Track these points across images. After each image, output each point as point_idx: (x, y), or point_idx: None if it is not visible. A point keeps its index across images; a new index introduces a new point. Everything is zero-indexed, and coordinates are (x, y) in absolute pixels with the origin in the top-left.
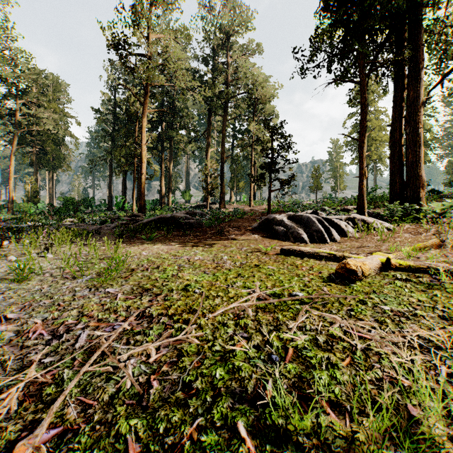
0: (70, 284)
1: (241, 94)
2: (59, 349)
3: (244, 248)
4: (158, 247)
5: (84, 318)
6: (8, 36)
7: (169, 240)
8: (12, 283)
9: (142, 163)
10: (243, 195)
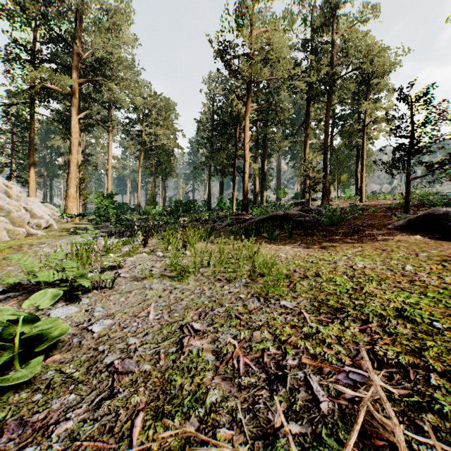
0: (229, 288)
1: (348, 72)
2: (295, 406)
3: (421, 253)
4: (291, 248)
5: (288, 348)
6: (137, 73)
7: (294, 240)
8: (172, 281)
9: (245, 162)
10: (346, 190)
